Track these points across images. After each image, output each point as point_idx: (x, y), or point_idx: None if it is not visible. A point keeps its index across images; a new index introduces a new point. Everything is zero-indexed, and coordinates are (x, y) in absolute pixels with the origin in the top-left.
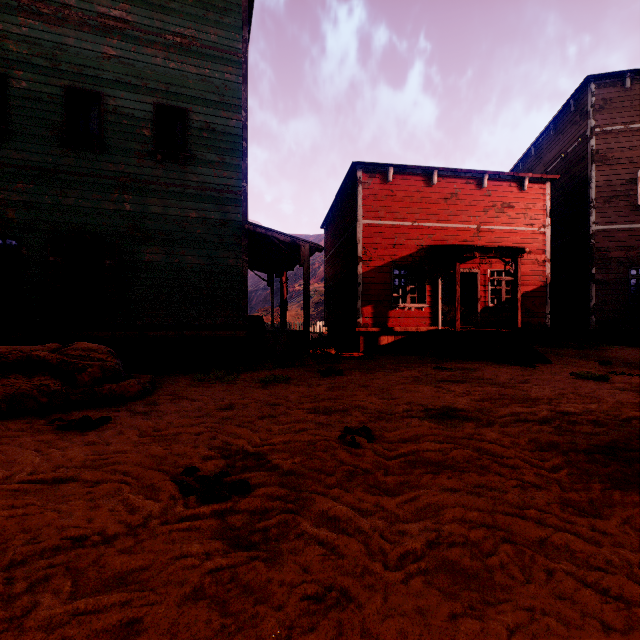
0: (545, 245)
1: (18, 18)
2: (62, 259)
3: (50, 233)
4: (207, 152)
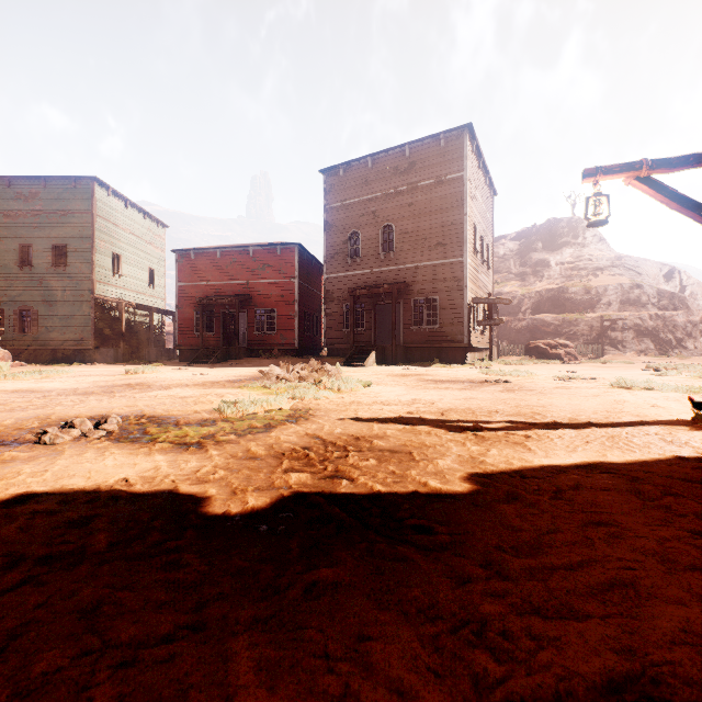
0: (295, 290)
1: (4, 220)
2: (18, 316)
3: (15, 306)
4: (76, 263)
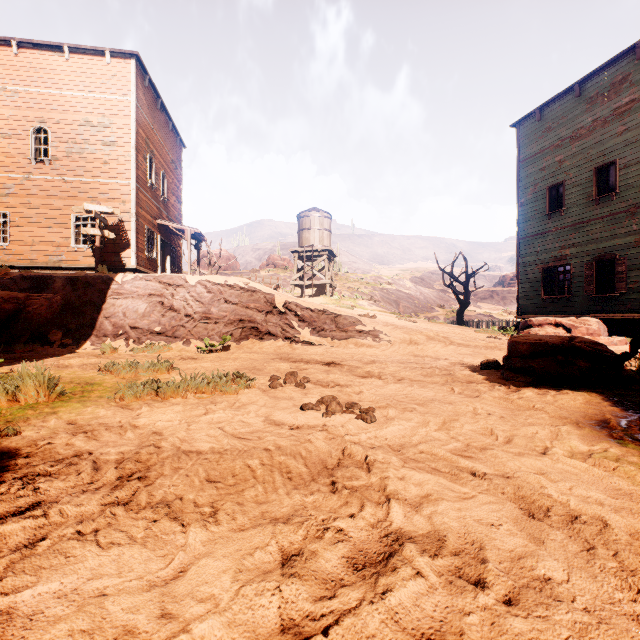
0: None
1: (570, 146)
2: (591, 271)
3: (585, 258)
4: None
